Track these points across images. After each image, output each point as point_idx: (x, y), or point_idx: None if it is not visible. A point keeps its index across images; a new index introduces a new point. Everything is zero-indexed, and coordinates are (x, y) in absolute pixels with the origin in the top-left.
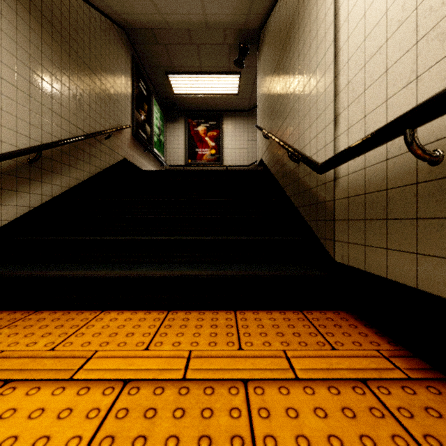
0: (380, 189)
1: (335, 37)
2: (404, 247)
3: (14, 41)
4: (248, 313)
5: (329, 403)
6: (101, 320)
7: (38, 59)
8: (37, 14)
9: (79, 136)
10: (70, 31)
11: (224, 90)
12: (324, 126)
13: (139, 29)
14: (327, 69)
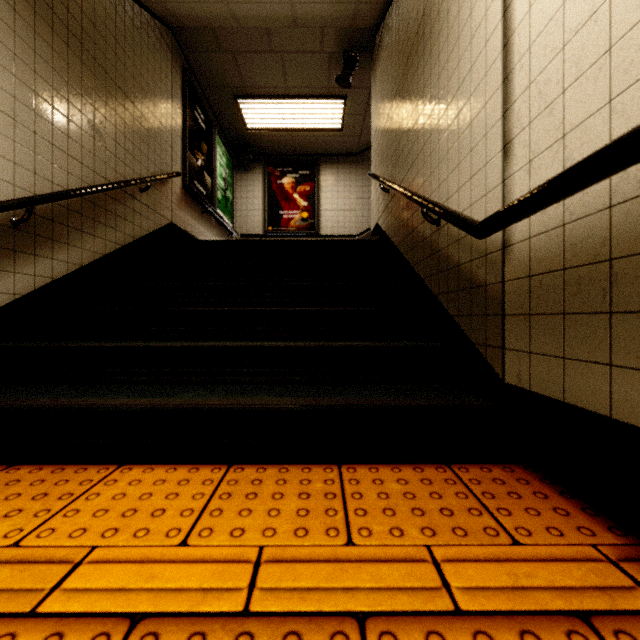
0: (597, 259)
1: (505, 13)
2: None
3: None
4: (361, 469)
5: None
6: (114, 483)
7: (29, 62)
8: None
9: (97, 185)
10: (83, 23)
11: (322, 123)
12: (484, 162)
13: (194, 28)
14: (490, 67)
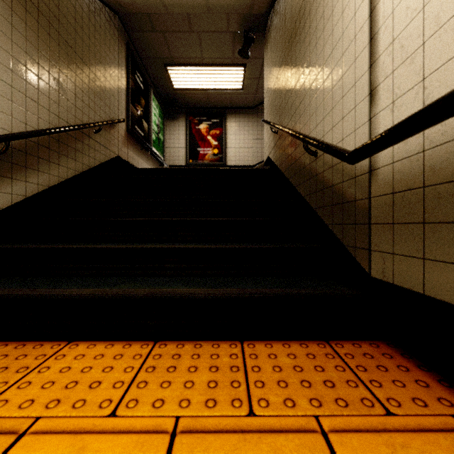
0: None
1: None
2: None
3: None
4: (259, 345)
5: None
6: (63, 357)
7: (7, 33)
8: None
9: (61, 127)
10: (50, 6)
11: (228, 84)
12: (353, 105)
13: (134, 14)
14: (359, 31)
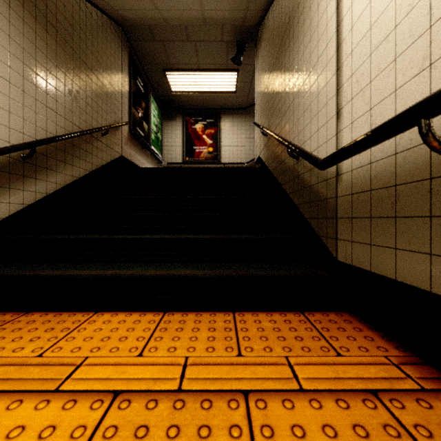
0: (388, 185)
1: (337, 28)
2: (416, 246)
3: (7, 34)
4: (247, 314)
5: (338, 420)
6: (94, 322)
7: (32, 53)
8: (31, 8)
9: (75, 132)
10: (66, 26)
11: (222, 87)
12: (325, 121)
13: (136, 26)
14: (329, 61)
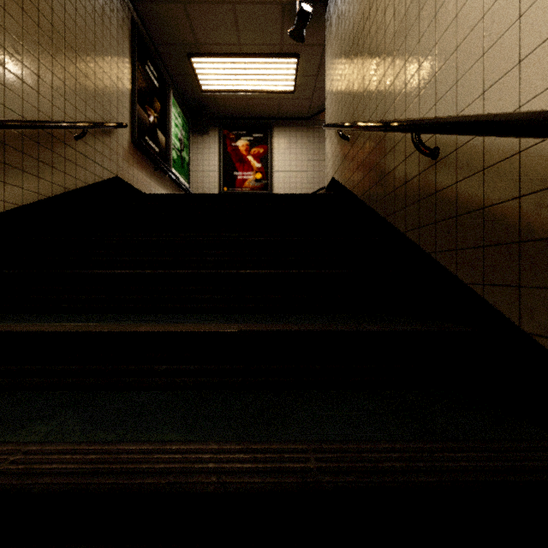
0: None
1: None
2: None
3: None
4: None
5: None
6: None
7: None
8: None
9: (4, 119)
10: None
11: (275, 84)
12: None
13: None
14: None
